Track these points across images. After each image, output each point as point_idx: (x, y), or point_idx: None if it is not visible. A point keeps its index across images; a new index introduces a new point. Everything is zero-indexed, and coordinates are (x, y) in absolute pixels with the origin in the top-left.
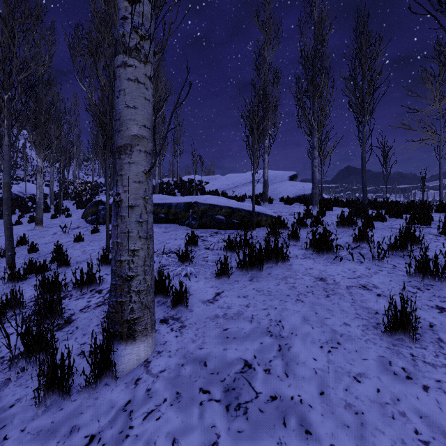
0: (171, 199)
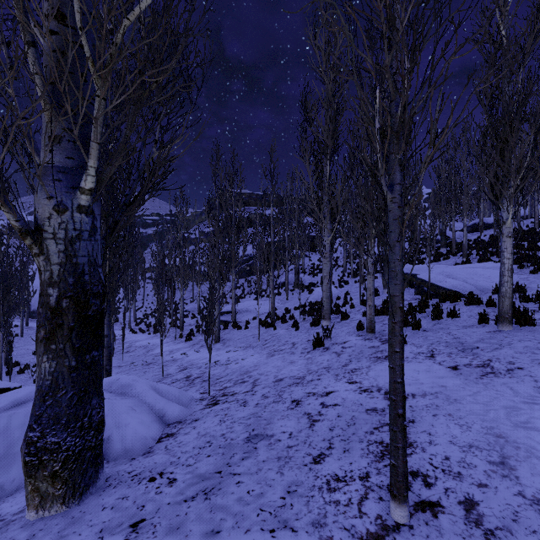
0: (422, 271)
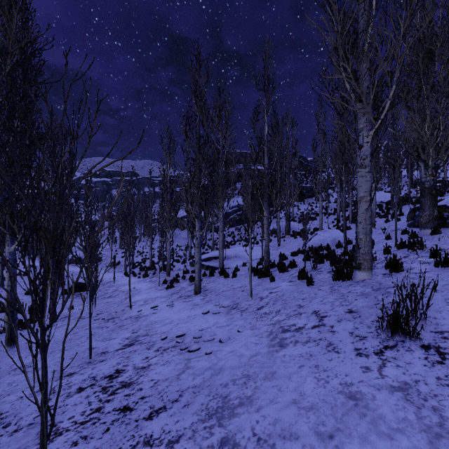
0: None
